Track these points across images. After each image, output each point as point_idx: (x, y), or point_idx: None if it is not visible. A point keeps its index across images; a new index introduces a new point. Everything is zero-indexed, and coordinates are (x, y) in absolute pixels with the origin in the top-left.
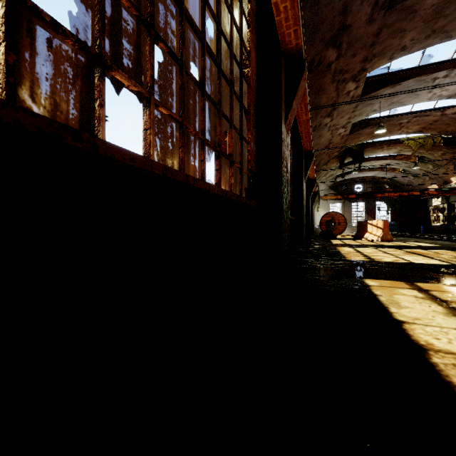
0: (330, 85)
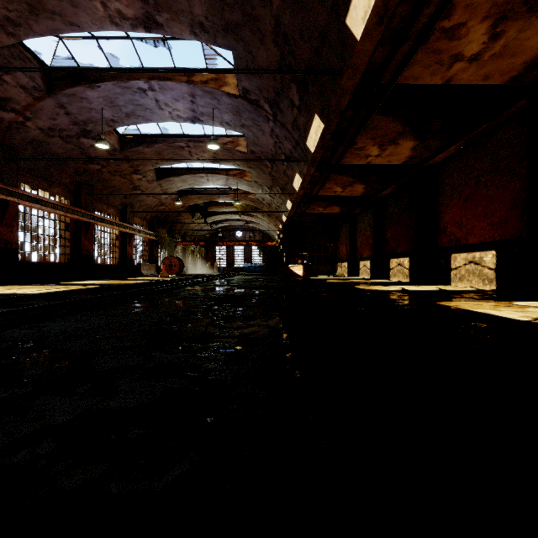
0: (113, 177)
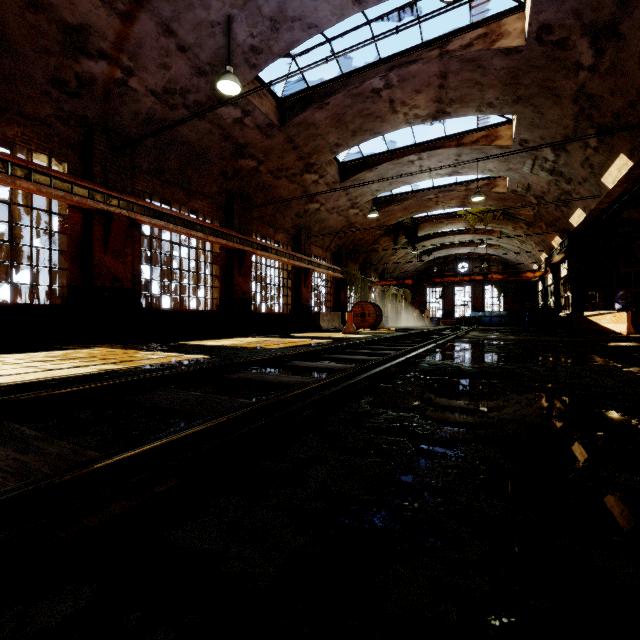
0: (277, 181)
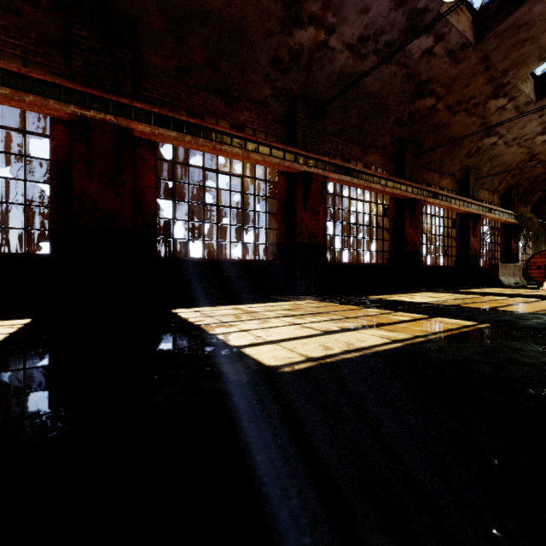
0: (453, 117)
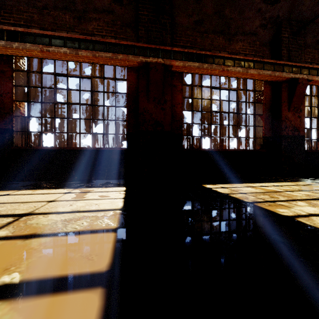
0: None
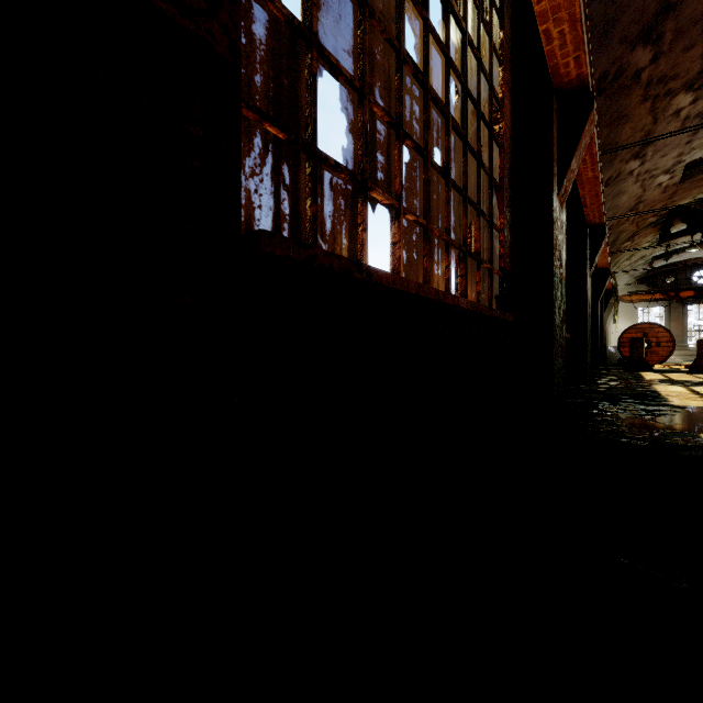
0: (638, 106)
